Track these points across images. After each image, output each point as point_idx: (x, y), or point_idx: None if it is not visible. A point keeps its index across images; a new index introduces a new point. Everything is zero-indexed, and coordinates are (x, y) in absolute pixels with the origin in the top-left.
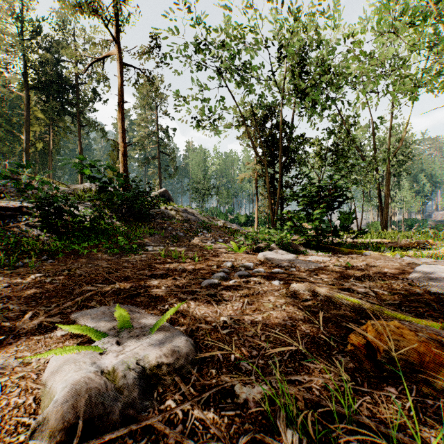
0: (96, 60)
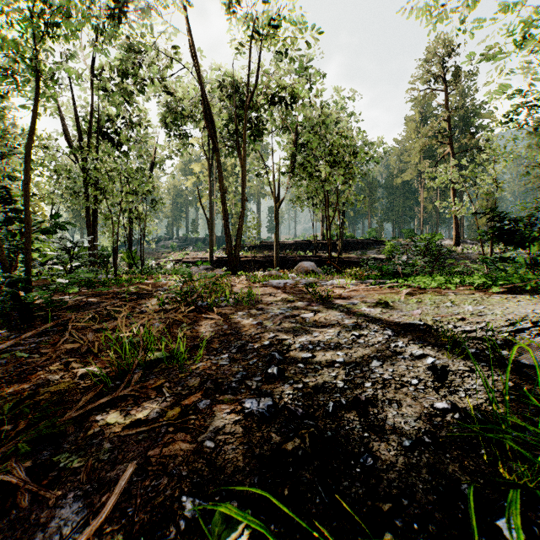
0: (439, 159)
